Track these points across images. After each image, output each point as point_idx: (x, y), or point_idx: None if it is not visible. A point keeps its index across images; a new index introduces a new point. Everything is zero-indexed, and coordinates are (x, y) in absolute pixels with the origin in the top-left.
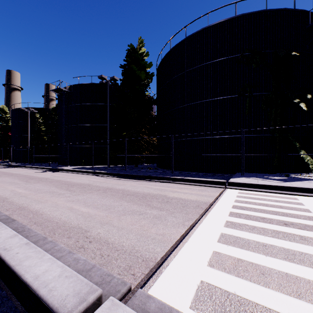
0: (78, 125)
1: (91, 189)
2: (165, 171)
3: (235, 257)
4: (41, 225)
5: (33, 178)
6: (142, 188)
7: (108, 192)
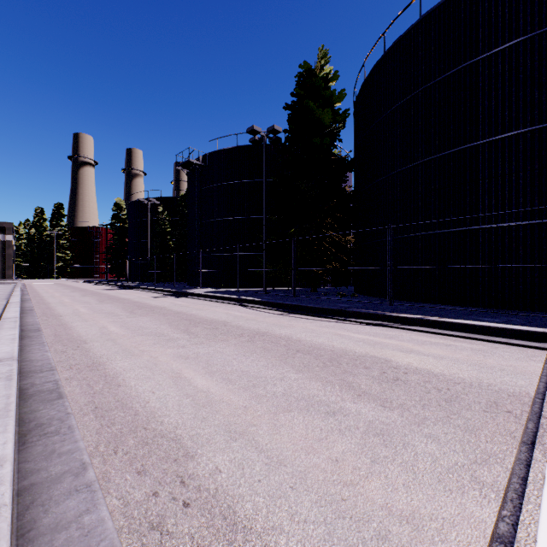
0: (217, 220)
1: (226, 333)
2: (374, 301)
3: None
4: (103, 417)
5: (143, 307)
6: (327, 337)
7: (257, 343)
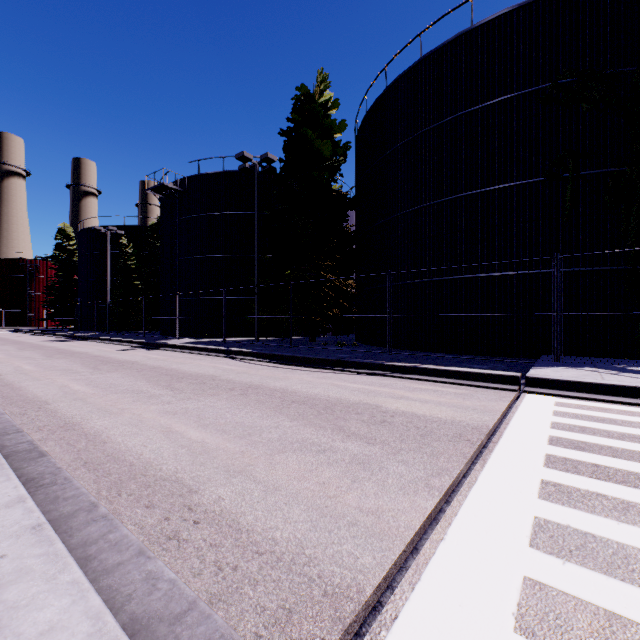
0: (199, 258)
1: (216, 387)
2: (375, 350)
3: (598, 606)
4: (97, 470)
5: (109, 362)
6: (324, 387)
7: (251, 396)
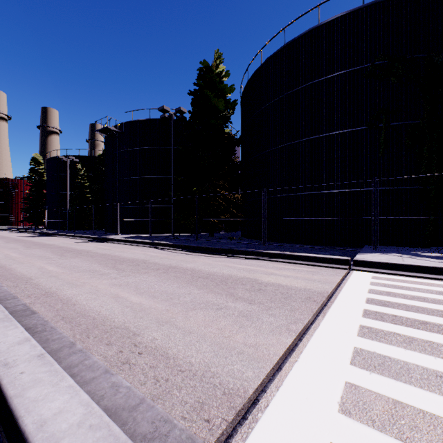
0: (132, 178)
1: (146, 268)
2: (254, 242)
3: (389, 397)
4: (71, 322)
5: (71, 251)
6: (220, 267)
7: (170, 273)
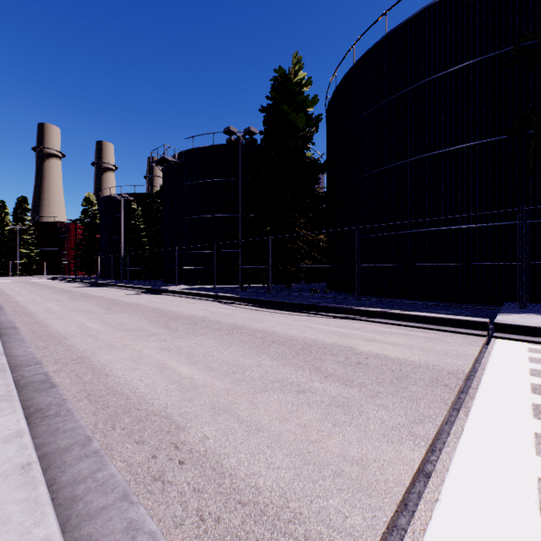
0: (193, 218)
1: (205, 327)
2: (344, 296)
3: None
4: (97, 402)
5: (120, 304)
6: (300, 329)
7: (235, 336)
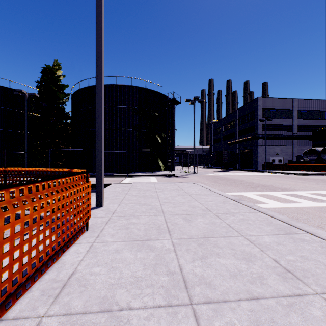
0: None
1: None
2: None
3: None
4: None
5: None
6: None
7: None
